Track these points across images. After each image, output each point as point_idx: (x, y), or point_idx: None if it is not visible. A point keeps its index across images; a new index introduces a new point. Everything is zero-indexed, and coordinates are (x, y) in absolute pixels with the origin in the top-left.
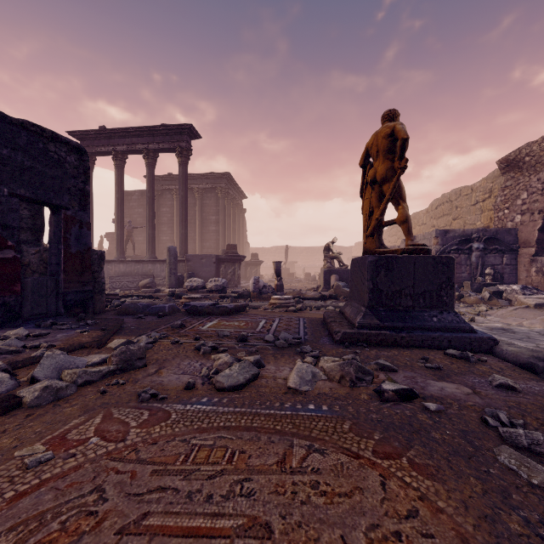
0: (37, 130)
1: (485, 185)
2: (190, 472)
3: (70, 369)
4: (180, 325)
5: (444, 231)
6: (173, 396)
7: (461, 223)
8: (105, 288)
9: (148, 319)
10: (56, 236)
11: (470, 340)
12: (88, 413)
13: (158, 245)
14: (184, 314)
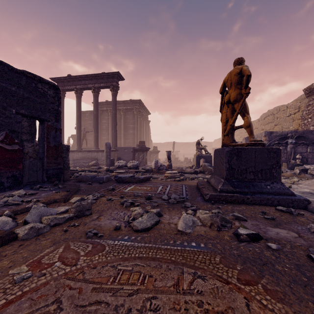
0: (31, 76)
1: (296, 104)
2: (117, 290)
3: (47, 215)
4: (112, 189)
5: (270, 132)
6: (107, 234)
7: (280, 128)
8: (71, 166)
9: (94, 184)
10: (42, 137)
11: (292, 200)
12: (56, 245)
13: (100, 141)
14: (115, 182)
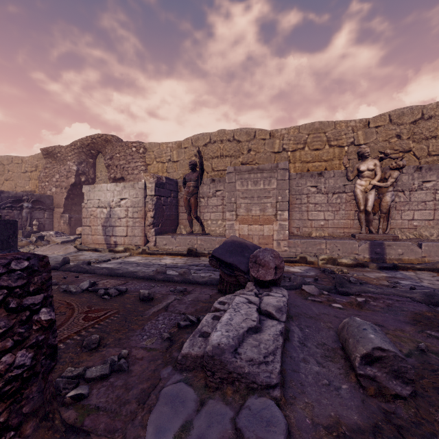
0: None
1: (33, 161)
2: None
3: None
4: None
5: None
6: None
7: (14, 185)
8: None
9: None
10: None
11: None
12: None
13: None
14: None
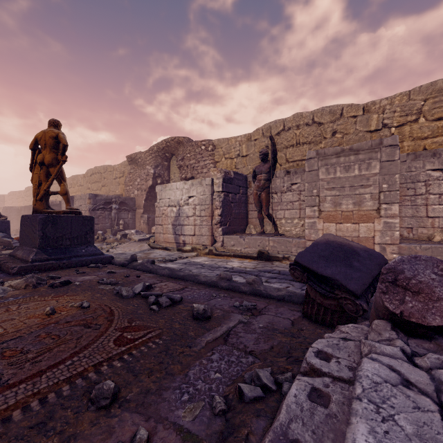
0: None
1: (121, 168)
2: None
3: None
4: None
5: (95, 195)
6: None
7: (108, 190)
8: None
9: None
10: None
11: (101, 259)
12: None
13: None
14: None
